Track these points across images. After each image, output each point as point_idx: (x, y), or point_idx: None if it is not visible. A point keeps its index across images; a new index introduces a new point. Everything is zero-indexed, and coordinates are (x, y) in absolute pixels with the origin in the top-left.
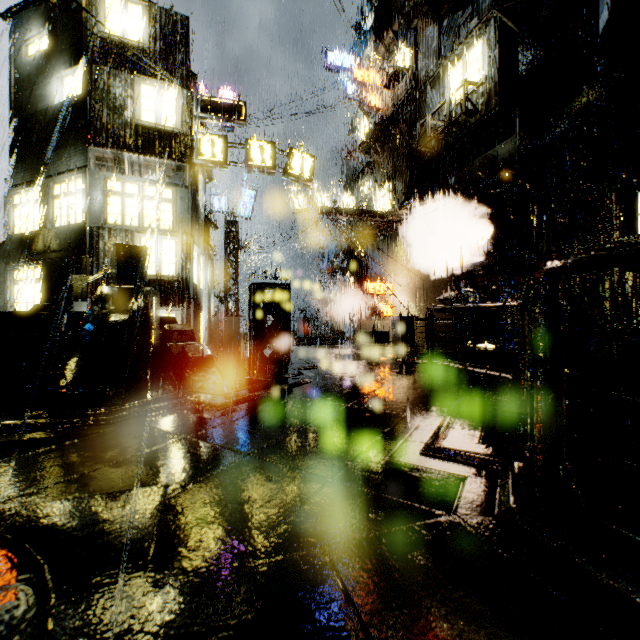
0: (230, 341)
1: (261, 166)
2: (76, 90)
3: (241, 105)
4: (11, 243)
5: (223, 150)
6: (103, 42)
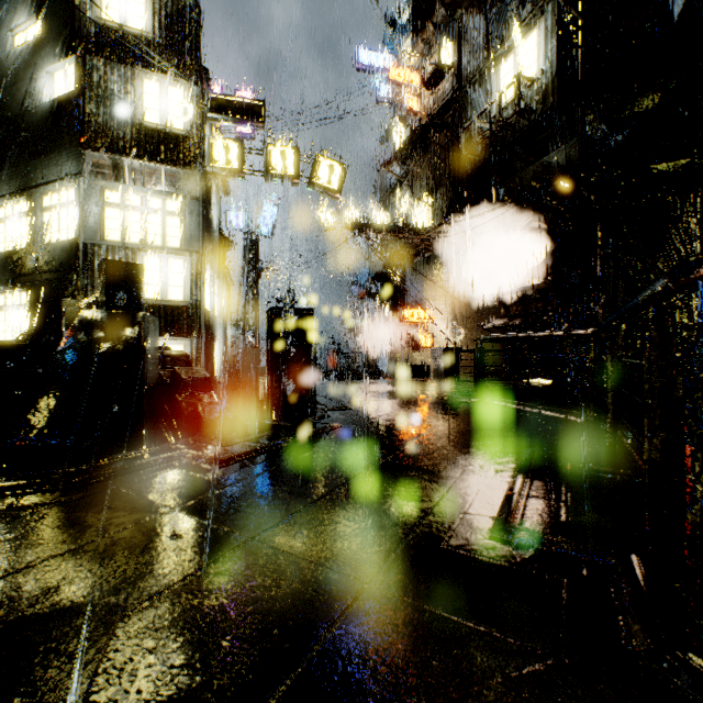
0: (249, 375)
1: (283, 175)
2: (69, 86)
3: (260, 105)
4: None
5: (239, 156)
6: (99, 29)
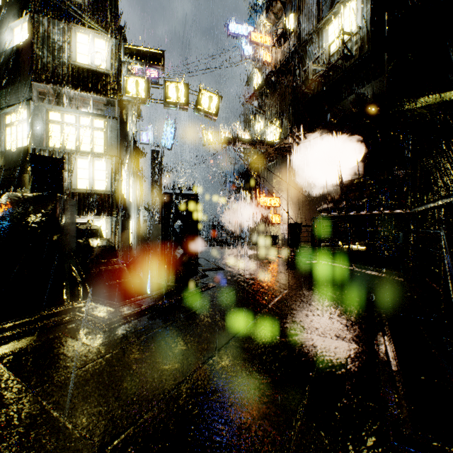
0: (155, 242)
1: (176, 102)
2: (23, 38)
3: (160, 53)
4: None
5: (145, 89)
6: None
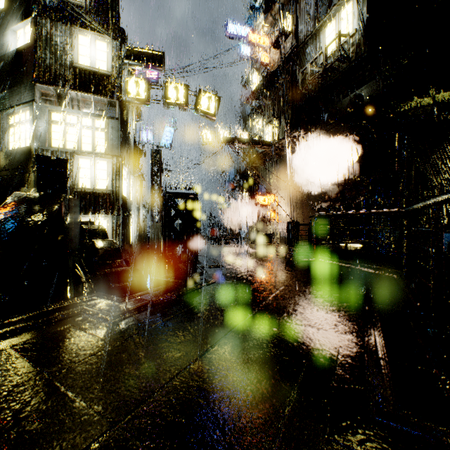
0: (155, 241)
1: (176, 103)
2: (26, 40)
3: (160, 55)
4: None
5: (146, 90)
6: None
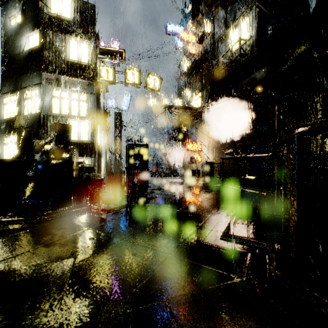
0: (117, 175)
1: (133, 83)
2: (36, 43)
3: (122, 51)
4: (2, 123)
5: (113, 75)
6: (50, 18)
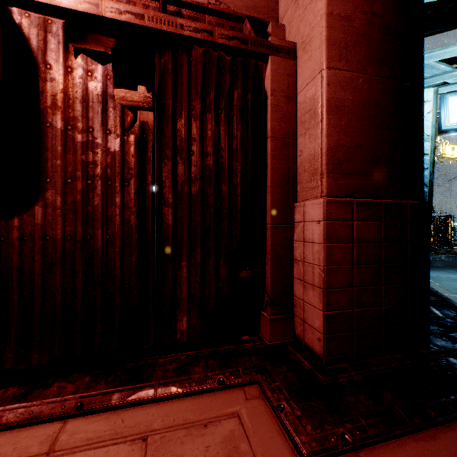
0: None
1: None
2: None
3: None
4: None
5: None
6: None
